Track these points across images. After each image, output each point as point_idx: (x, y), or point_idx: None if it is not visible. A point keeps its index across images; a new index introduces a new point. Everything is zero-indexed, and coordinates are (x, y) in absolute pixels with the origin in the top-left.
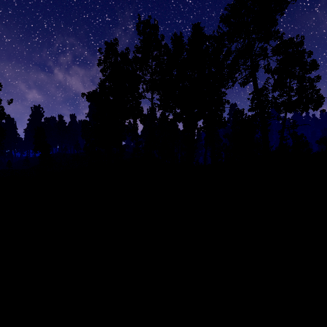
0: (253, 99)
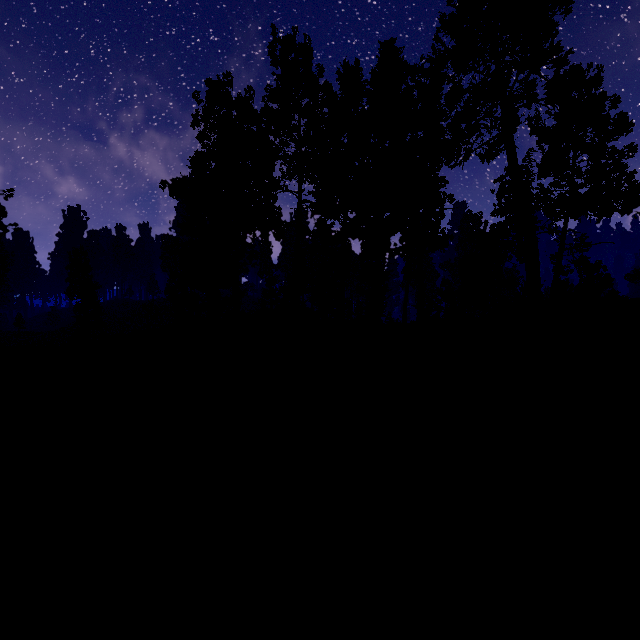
0: (502, 191)
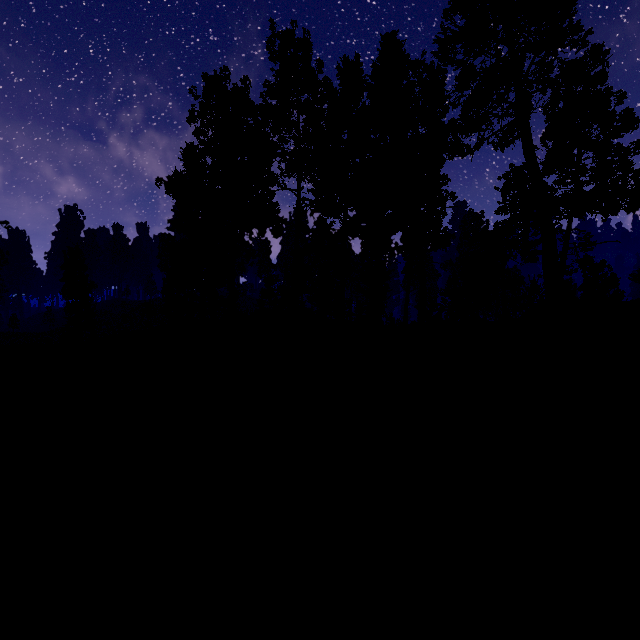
0: (507, 188)
